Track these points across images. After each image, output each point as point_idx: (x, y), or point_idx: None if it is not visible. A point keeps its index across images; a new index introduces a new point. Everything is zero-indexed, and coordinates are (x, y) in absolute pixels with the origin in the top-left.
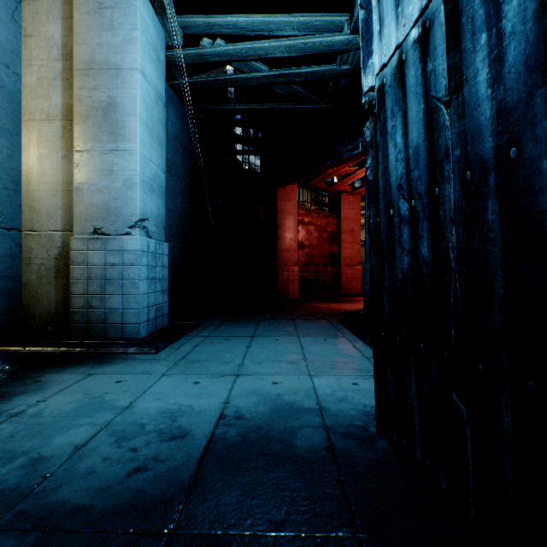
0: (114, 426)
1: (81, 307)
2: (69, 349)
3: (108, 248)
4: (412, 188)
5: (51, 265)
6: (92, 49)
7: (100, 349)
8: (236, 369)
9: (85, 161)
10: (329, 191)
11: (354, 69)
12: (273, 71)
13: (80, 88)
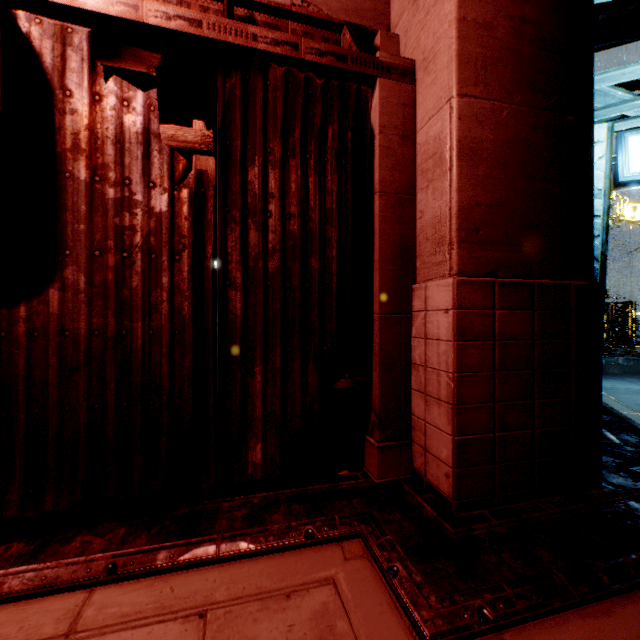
0: None
1: None
2: None
3: None
4: None
5: None
6: None
7: None
8: None
9: None
10: None
11: None
12: None
13: None
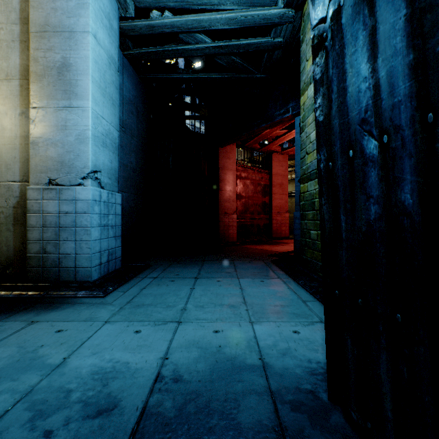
0: (35, 393)
1: (37, 252)
2: (21, 293)
3: (61, 197)
4: (384, 120)
5: (10, 213)
6: (47, 13)
7: (51, 293)
8: (178, 315)
9: (41, 117)
10: (262, 151)
11: (286, 42)
12: (215, 43)
13: (36, 49)
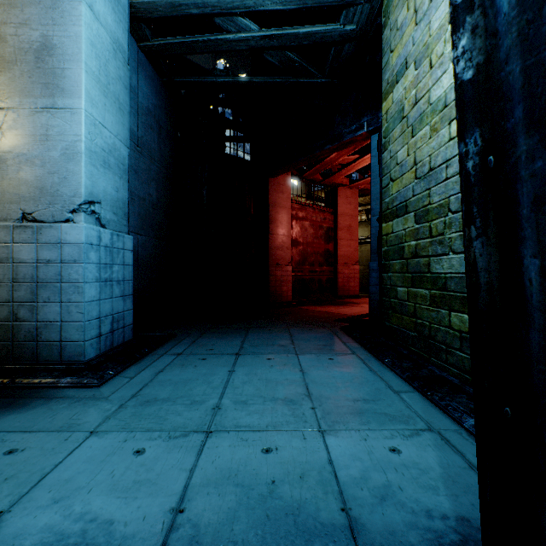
0: None
1: (4, 319)
2: None
3: (40, 239)
4: None
5: None
6: None
7: (19, 381)
8: (208, 418)
9: (10, 122)
10: (325, 183)
11: (360, 31)
12: (264, 31)
13: (3, 23)
